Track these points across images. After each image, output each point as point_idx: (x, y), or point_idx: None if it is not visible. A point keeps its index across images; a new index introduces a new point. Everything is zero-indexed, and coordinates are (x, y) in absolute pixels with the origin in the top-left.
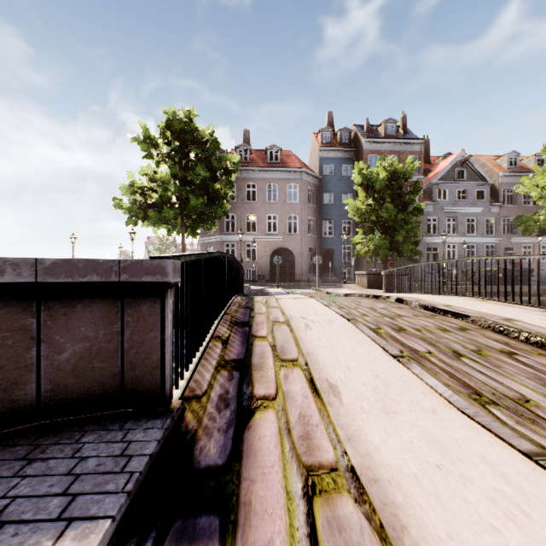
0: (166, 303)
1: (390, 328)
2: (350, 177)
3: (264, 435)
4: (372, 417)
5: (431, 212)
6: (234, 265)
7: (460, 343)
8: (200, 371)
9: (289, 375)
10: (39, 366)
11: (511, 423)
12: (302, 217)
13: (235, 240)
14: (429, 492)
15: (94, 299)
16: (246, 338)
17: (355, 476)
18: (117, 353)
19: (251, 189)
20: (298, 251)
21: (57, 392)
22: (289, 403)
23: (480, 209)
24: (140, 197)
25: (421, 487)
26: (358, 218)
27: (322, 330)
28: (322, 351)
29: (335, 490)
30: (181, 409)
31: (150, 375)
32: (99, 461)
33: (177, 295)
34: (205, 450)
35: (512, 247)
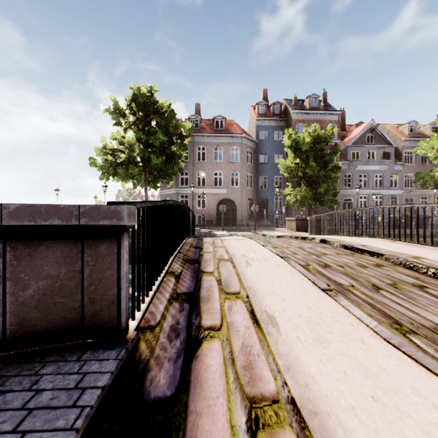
0: (122, 244)
1: (317, 265)
2: (281, 141)
3: (210, 365)
4: (307, 347)
5: (346, 169)
6: (186, 212)
7: (377, 277)
8: (154, 303)
9: (233, 307)
10: (5, 302)
11: (431, 351)
12: (242, 173)
13: (188, 192)
14: (368, 427)
15: (56, 241)
16: (196, 273)
17: (296, 408)
18: (77, 289)
19: (201, 151)
20: (239, 201)
21: (22, 326)
22: (233, 334)
23: (386, 167)
24: (111, 157)
25: (359, 421)
26: (288, 174)
27: (260, 266)
28: (260, 284)
29: (278, 425)
30: (135, 339)
31: (108, 309)
32: (53, 395)
33: (134, 237)
34: (155, 381)
35: (412, 198)
